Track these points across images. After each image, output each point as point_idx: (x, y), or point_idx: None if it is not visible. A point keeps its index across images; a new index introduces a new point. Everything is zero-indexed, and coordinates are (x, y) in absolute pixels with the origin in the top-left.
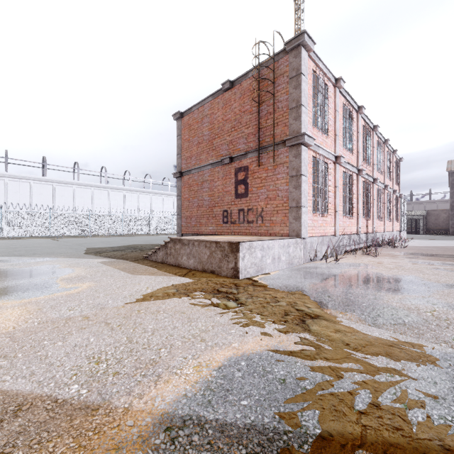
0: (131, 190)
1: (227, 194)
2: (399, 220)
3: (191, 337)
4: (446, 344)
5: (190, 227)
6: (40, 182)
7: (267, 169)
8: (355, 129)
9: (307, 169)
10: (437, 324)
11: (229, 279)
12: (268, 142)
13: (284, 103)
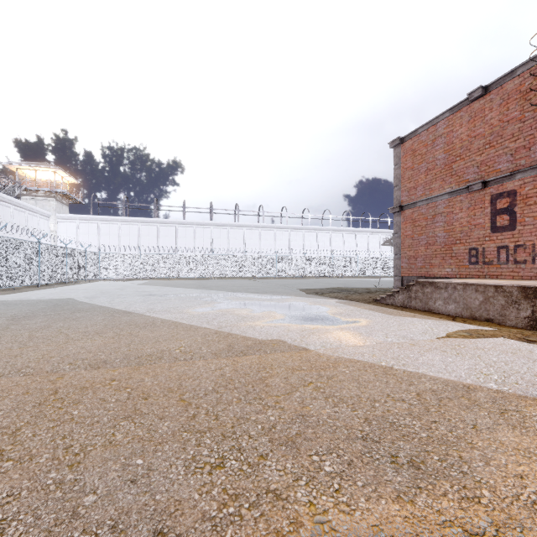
0: (310, 229)
1: (476, 228)
2: None
3: None
4: None
5: (414, 269)
6: (234, 228)
7: None
8: None
9: None
10: None
11: (525, 330)
12: None
13: None
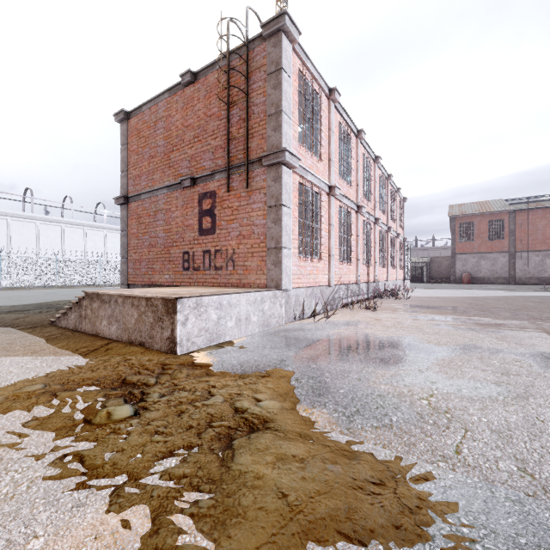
0: (74, 223)
1: (188, 230)
2: (403, 267)
3: None
4: (446, 463)
5: (139, 275)
6: None
7: (239, 197)
8: (354, 157)
9: (290, 199)
10: (434, 422)
11: (160, 357)
12: (241, 160)
13: (261, 108)
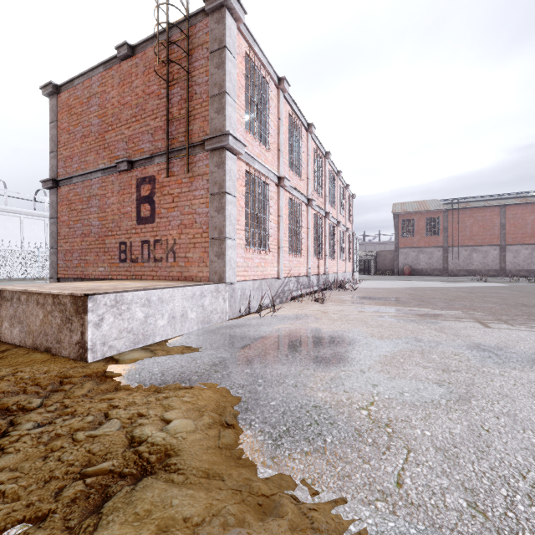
0: (8, 211)
1: (125, 217)
2: (352, 260)
3: None
4: (385, 502)
5: (70, 267)
6: None
7: (180, 183)
8: (304, 150)
9: (235, 187)
10: (374, 441)
11: (64, 366)
12: (182, 143)
13: (204, 88)
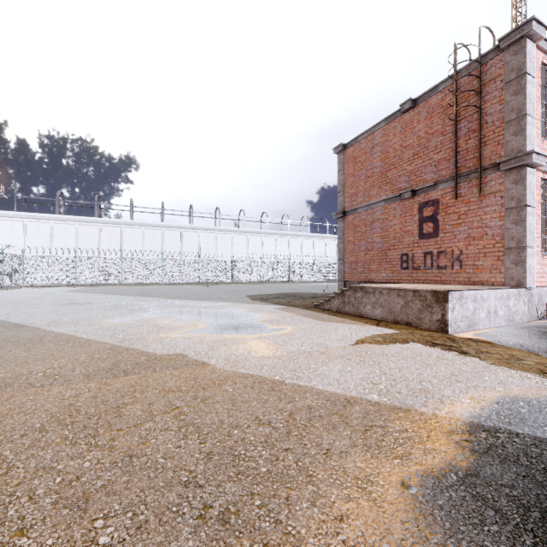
0: (268, 233)
1: (407, 235)
2: None
3: (443, 377)
4: None
5: (355, 274)
6: (188, 230)
7: (468, 202)
8: None
9: (534, 198)
10: None
11: (436, 333)
12: (470, 168)
13: (497, 116)
